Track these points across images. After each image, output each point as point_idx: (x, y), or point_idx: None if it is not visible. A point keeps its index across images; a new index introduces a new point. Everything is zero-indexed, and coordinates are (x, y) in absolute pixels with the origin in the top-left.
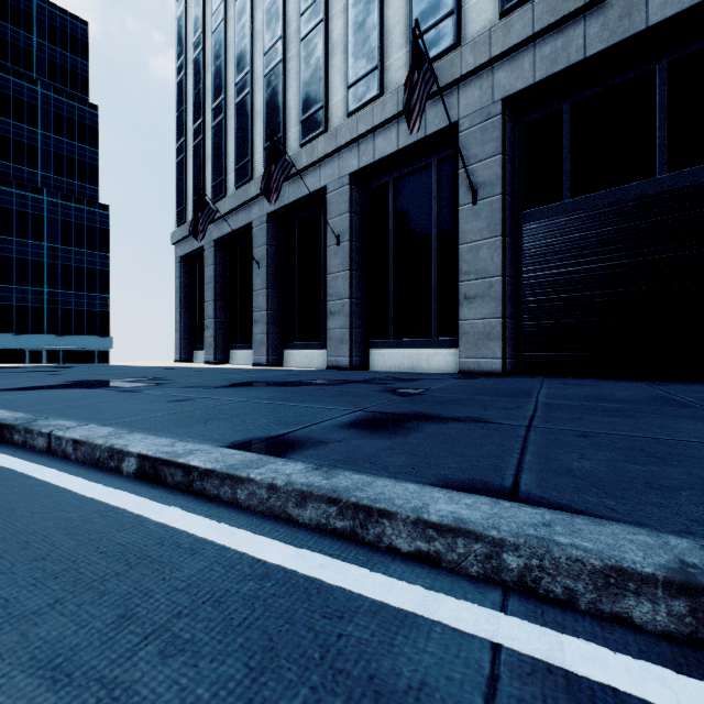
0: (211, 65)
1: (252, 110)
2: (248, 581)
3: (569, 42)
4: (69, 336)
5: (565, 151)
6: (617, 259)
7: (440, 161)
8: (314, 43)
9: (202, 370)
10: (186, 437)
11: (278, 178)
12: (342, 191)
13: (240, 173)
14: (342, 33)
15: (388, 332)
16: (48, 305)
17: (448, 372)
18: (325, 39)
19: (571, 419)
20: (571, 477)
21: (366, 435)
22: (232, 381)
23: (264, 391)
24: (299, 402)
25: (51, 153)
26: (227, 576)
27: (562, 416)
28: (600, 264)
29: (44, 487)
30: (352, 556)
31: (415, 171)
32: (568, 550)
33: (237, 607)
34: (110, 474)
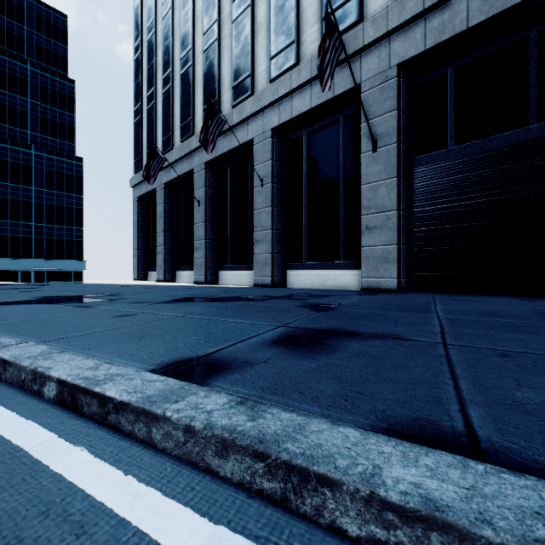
0: (161, 44)
1: (193, 79)
2: None
3: (454, 15)
4: (52, 260)
5: (450, 107)
6: (494, 195)
7: (345, 117)
8: (243, 24)
9: (153, 287)
10: (115, 356)
11: (214, 131)
12: (266, 143)
13: (184, 130)
14: (266, 15)
15: (303, 257)
16: (36, 235)
17: (352, 289)
18: (251, 20)
19: (480, 336)
20: (526, 415)
21: (291, 354)
22: (174, 297)
23: (199, 306)
24: (229, 317)
25: (38, 117)
26: None
27: (469, 332)
28: (479, 200)
29: None
30: (284, 540)
31: (324, 126)
32: None
33: None
34: (31, 398)
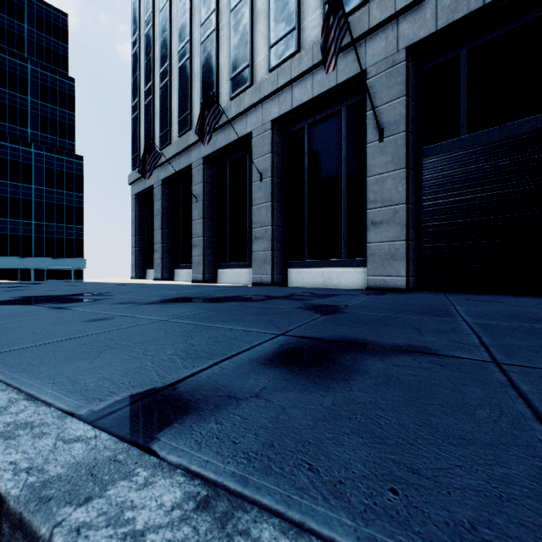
0: (159, 38)
1: (191, 72)
2: None
3: None
4: (52, 258)
5: (463, 92)
6: (512, 186)
7: (349, 107)
8: (241, 12)
9: (147, 286)
10: (48, 385)
11: (210, 122)
12: (265, 136)
13: (181, 124)
14: (265, 2)
15: (304, 254)
16: (35, 234)
17: (356, 288)
18: (250, 8)
19: (535, 350)
20: None
21: (294, 380)
22: (165, 296)
23: (189, 307)
24: (219, 321)
25: (38, 115)
26: None
27: (518, 344)
28: (495, 192)
29: None
30: None
31: (327, 116)
32: None
33: None
34: None
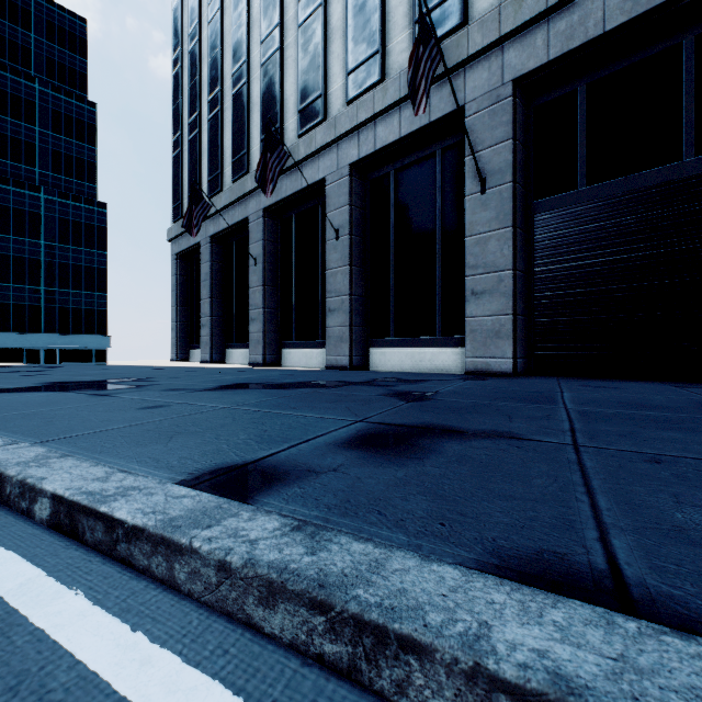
0: (207, 56)
1: (248, 101)
2: None
3: (586, 15)
4: (67, 334)
5: (581, 135)
6: (639, 250)
7: (445, 149)
8: (312, 29)
9: (195, 370)
10: (134, 462)
11: (274, 168)
12: (342, 183)
13: (236, 166)
14: (342, 17)
15: (390, 330)
16: (46, 303)
17: (453, 372)
18: (323, 24)
19: (622, 434)
20: (691, 546)
21: (370, 459)
22: (222, 382)
23: (253, 394)
24: (290, 409)
25: (48, 151)
26: None
27: (608, 429)
28: (619, 256)
29: None
30: None
31: (418, 160)
32: None
33: None
34: (17, 520)
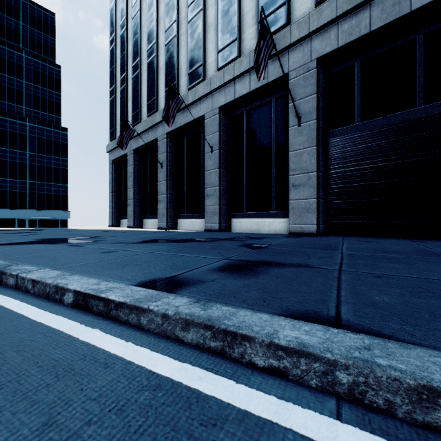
0: (131, 39)
1: (157, 67)
2: (144, 391)
3: (360, 21)
4: (43, 210)
5: (357, 91)
6: (391, 160)
7: (277, 98)
8: (196, 24)
9: (125, 231)
10: (109, 277)
11: (174, 110)
12: (214, 118)
13: (149, 107)
14: (214, 17)
15: (244, 208)
16: (30, 191)
17: (282, 233)
18: (203, 21)
19: (367, 265)
20: (376, 308)
21: (231, 276)
22: (144, 239)
23: (164, 245)
24: (186, 253)
25: (31, 95)
26: (129, 387)
27: (361, 263)
28: (379, 164)
29: (8, 314)
30: (222, 369)
31: (260, 105)
32: (387, 371)
33: (134, 415)
34: (55, 304)
